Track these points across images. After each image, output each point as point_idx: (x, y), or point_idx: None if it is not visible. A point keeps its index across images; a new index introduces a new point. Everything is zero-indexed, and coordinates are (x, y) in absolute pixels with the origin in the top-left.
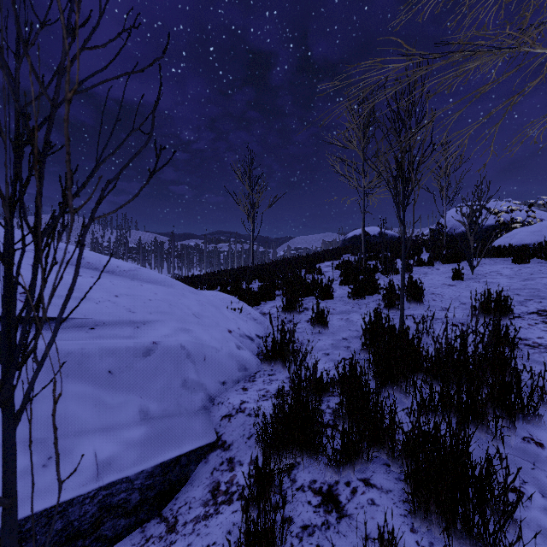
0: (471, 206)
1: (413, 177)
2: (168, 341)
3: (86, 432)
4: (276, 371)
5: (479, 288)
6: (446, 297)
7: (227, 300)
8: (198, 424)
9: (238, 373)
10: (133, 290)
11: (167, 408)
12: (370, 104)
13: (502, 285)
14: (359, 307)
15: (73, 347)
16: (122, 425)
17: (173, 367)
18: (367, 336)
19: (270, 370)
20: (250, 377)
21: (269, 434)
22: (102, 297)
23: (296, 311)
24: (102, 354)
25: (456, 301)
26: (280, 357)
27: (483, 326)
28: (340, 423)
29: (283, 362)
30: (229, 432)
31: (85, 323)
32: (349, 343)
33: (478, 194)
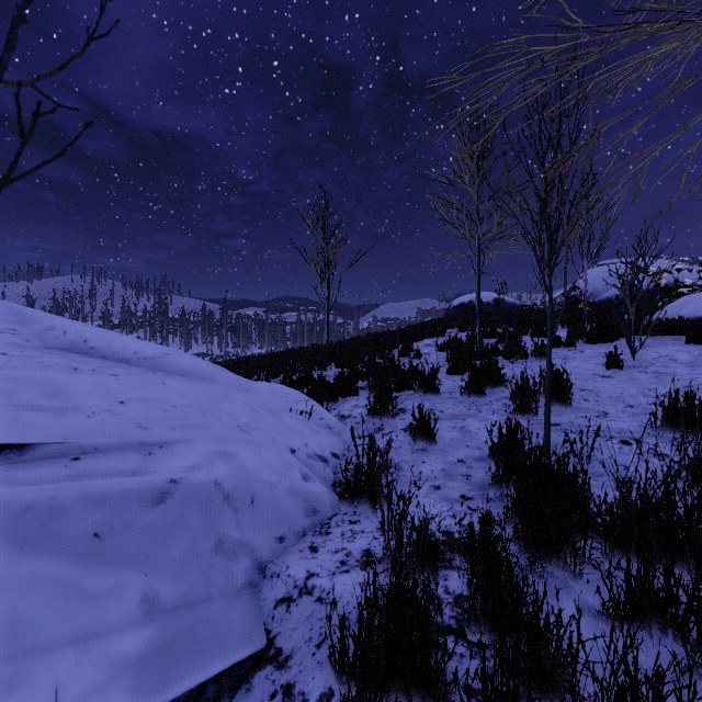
0: (632, 265)
1: (565, 223)
2: (195, 476)
3: (46, 649)
4: (361, 515)
5: (648, 382)
6: (603, 395)
7: (291, 398)
8: (238, 616)
9: (304, 521)
10: (150, 391)
11: (190, 590)
12: (502, 114)
13: (683, 378)
14: (477, 408)
15: (37, 496)
16: (111, 628)
17: (202, 518)
18: (495, 458)
19: (352, 513)
20: (322, 525)
21: (352, 654)
22: (98, 405)
23: (388, 414)
24: (86, 505)
25: (619, 402)
26: (367, 494)
27: (679, 451)
28: (470, 629)
29: (371, 503)
30: (287, 631)
31: (64, 450)
32: (468, 468)
33: (641, 248)
